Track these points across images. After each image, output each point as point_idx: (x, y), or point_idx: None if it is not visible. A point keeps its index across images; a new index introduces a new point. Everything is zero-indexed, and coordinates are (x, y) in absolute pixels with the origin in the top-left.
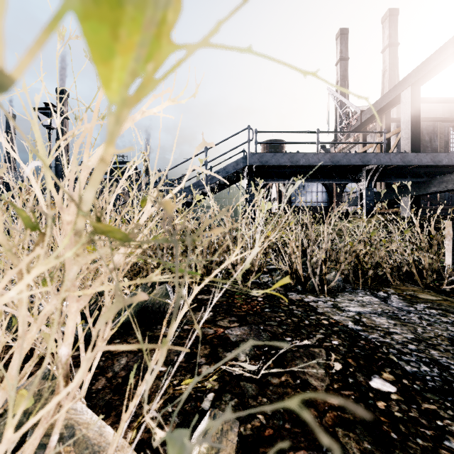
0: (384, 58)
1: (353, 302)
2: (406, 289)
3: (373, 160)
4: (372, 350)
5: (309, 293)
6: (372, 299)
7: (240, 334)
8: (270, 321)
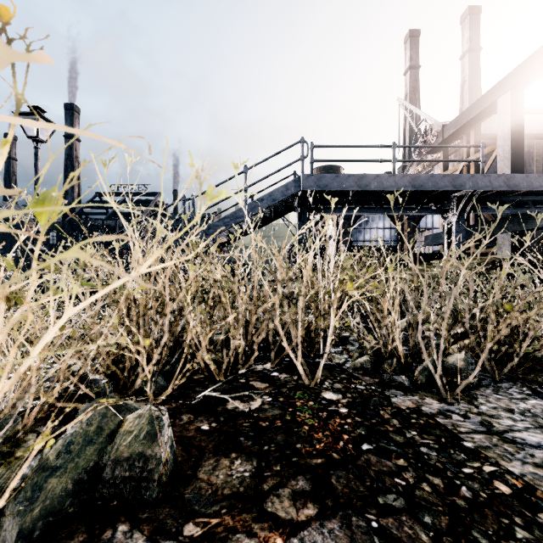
0: (463, 66)
1: (517, 416)
2: None
3: (468, 184)
4: None
5: (423, 390)
6: None
7: None
8: (386, 493)
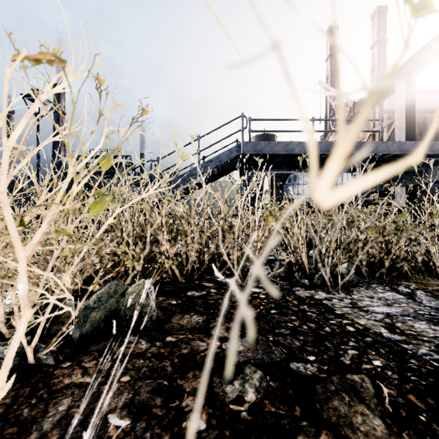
0: (373, 54)
1: (375, 300)
2: (428, 283)
3: (370, 149)
4: (435, 377)
5: (318, 288)
6: (395, 296)
7: (243, 350)
8: (281, 328)
